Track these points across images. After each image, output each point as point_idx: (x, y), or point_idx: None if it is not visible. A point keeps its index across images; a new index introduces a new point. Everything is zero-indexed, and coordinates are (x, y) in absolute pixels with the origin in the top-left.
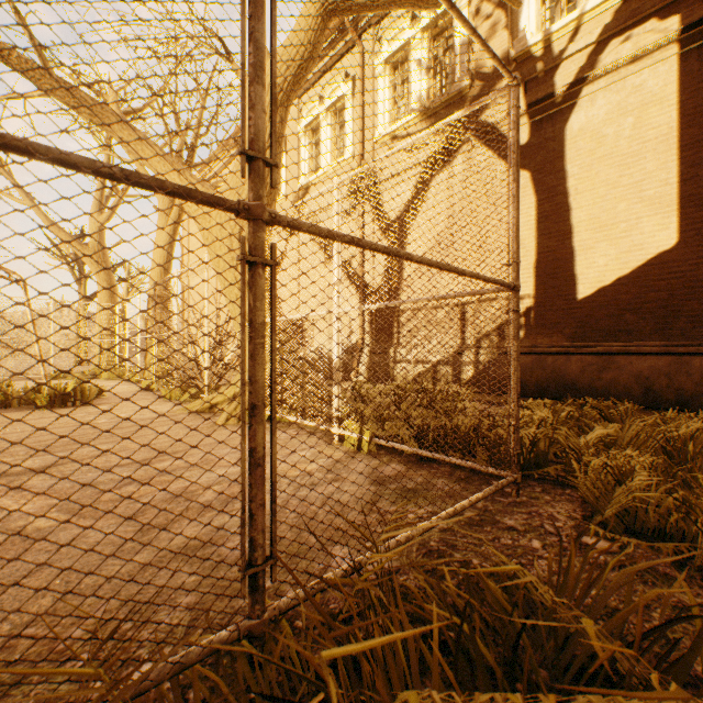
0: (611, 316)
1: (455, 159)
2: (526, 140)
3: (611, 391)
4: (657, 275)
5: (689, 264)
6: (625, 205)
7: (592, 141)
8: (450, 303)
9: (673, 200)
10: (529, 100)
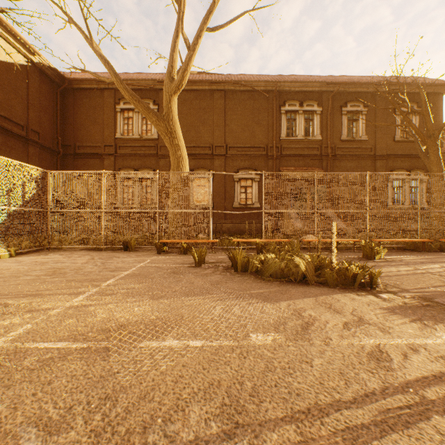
0: None
1: None
2: None
3: None
4: None
5: None
6: None
7: None
8: None
9: None
10: None
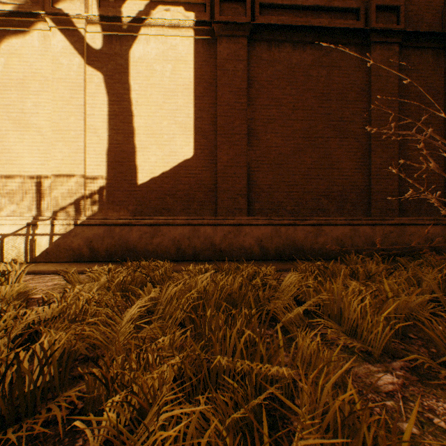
0: (159, 198)
1: (30, 33)
2: (100, 46)
3: (159, 251)
4: (184, 174)
5: (199, 169)
6: (167, 123)
7: (148, 70)
8: (25, 175)
9: (192, 128)
10: (103, 14)
